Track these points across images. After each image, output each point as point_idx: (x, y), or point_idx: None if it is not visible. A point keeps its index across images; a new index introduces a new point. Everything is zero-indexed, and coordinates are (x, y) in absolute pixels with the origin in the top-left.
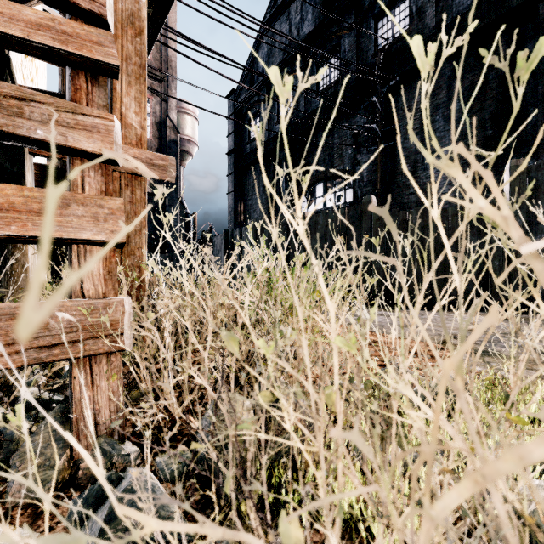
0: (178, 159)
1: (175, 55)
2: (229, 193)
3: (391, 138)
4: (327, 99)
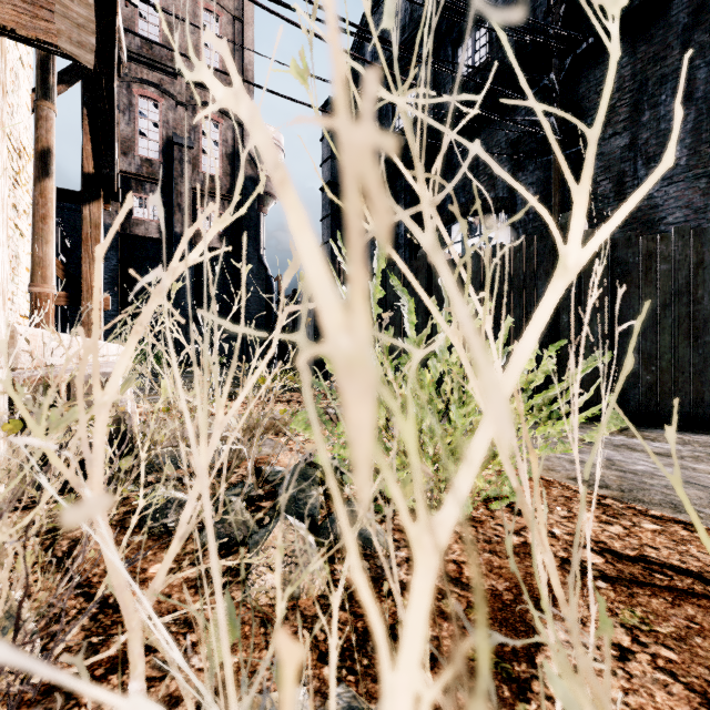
0: (257, 202)
1: (252, 62)
2: (324, 244)
3: (578, 140)
4: (469, 92)
